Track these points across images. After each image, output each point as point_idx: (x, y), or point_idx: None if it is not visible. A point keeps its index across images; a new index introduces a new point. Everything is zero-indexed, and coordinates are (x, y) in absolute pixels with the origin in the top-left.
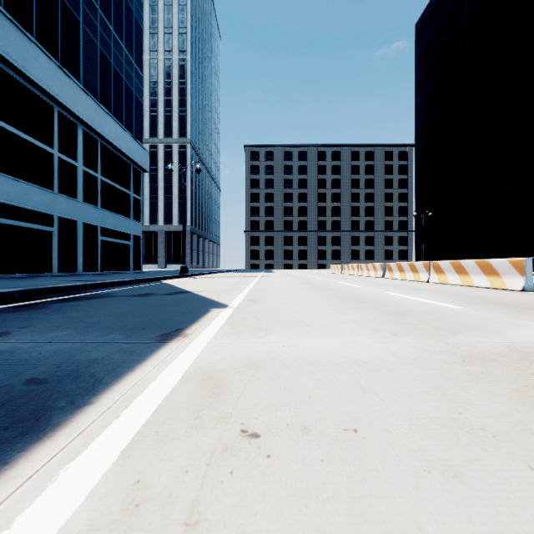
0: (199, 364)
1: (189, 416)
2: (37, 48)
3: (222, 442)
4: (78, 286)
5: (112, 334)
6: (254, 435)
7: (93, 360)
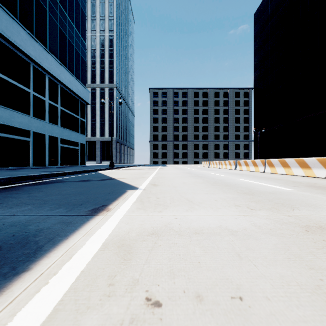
0: (116, 233)
1: (104, 283)
2: (20, 26)
3: (129, 312)
4: (43, 175)
5: (58, 208)
6: (157, 303)
7: (40, 229)
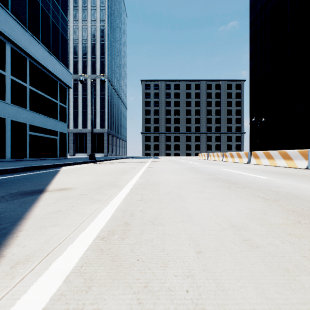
0: None
1: None
2: None
3: None
4: None
5: None
6: None
7: None
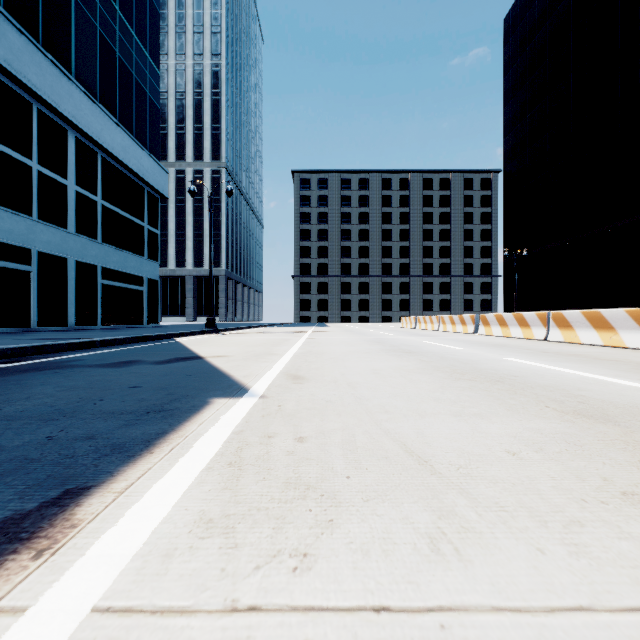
0: None
1: None
2: (5, 20)
3: None
4: (29, 348)
5: None
6: None
7: None
